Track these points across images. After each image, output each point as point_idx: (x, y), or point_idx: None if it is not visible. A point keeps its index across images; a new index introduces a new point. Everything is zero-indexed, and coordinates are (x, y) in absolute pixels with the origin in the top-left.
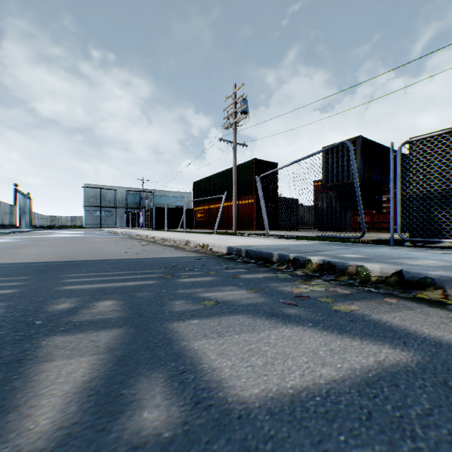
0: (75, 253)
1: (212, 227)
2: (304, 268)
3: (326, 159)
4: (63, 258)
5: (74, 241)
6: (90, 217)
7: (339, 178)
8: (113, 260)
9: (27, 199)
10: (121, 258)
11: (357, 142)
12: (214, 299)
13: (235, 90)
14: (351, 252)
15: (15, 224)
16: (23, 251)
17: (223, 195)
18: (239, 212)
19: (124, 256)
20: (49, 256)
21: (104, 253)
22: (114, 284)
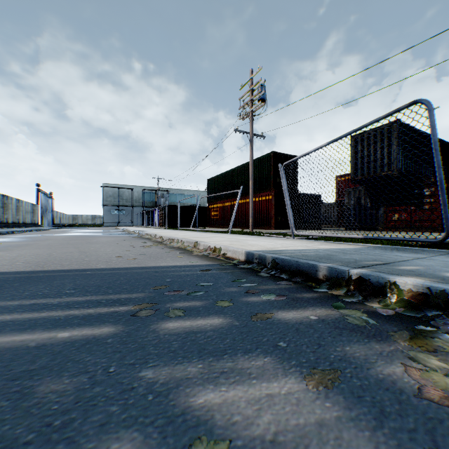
0: (56, 258)
1: (227, 226)
2: (381, 296)
3: (384, 132)
4: (32, 265)
5: (75, 241)
6: (108, 215)
7: (370, 170)
8: (90, 270)
9: (49, 198)
10: (102, 268)
11: (392, 128)
12: (222, 428)
13: (252, 76)
14: (448, 266)
15: (36, 223)
16: (3, 253)
17: (239, 190)
18: (256, 210)
19: (111, 263)
20: (20, 261)
21: (91, 258)
22: (33, 335)
